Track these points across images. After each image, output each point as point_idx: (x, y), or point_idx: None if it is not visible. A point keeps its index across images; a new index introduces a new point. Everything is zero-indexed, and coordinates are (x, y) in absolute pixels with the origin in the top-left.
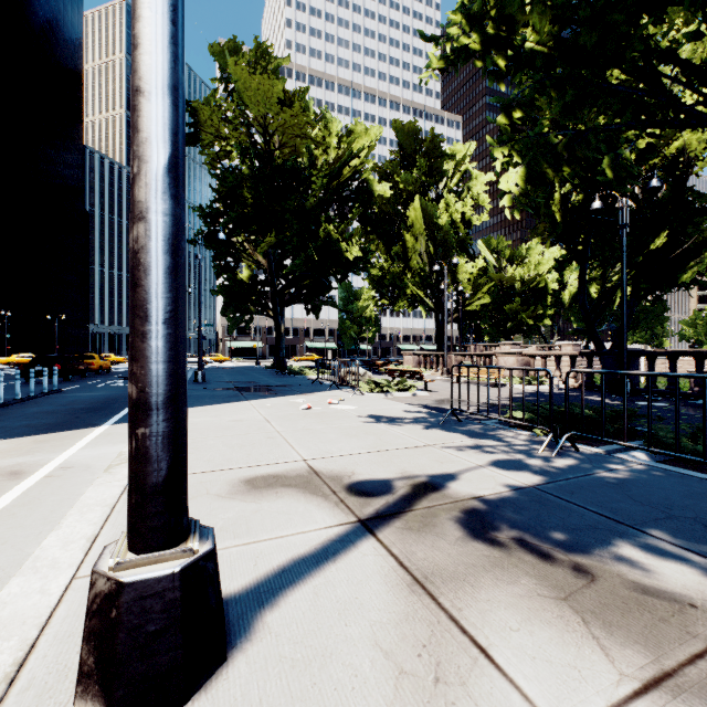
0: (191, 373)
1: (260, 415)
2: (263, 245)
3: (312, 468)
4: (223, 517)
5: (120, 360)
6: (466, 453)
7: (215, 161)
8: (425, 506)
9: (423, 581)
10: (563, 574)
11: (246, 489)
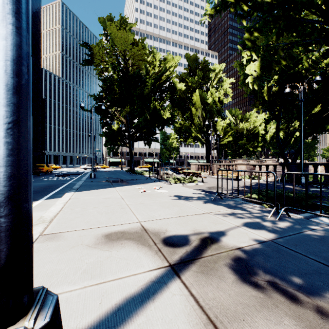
0: (89, 174)
1: (119, 195)
2: (123, 112)
3: (143, 227)
4: (87, 262)
5: (58, 167)
6: (228, 218)
7: (101, 73)
8: (209, 254)
9: (215, 321)
10: (312, 315)
11: (104, 241)
